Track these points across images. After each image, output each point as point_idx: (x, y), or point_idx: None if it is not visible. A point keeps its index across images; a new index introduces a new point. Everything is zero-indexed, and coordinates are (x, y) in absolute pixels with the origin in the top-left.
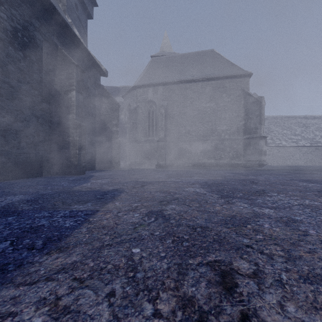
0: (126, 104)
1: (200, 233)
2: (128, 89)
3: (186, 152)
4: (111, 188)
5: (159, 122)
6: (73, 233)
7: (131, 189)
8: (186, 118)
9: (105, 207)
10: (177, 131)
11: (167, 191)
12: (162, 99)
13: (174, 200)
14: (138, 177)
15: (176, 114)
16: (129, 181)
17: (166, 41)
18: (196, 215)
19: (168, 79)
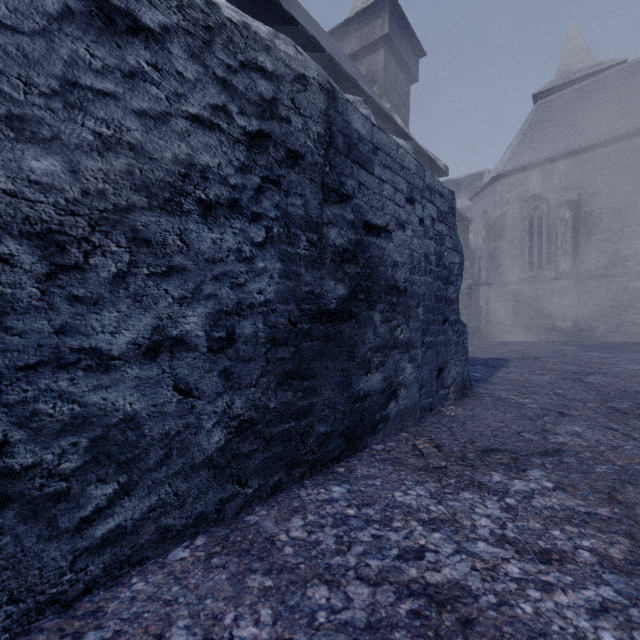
0: (477, 213)
1: (633, 393)
2: (477, 178)
3: (636, 300)
4: (488, 357)
5: (558, 238)
6: (490, 379)
7: (519, 360)
8: (637, 219)
9: (501, 370)
10: (607, 253)
11: (585, 366)
12: (564, 188)
13: (599, 374)
14: (519, 348)
15: (604, 215)
16: (508, 352)
17: (575, 44)
18: (633, 385)
19: (582, 139)
